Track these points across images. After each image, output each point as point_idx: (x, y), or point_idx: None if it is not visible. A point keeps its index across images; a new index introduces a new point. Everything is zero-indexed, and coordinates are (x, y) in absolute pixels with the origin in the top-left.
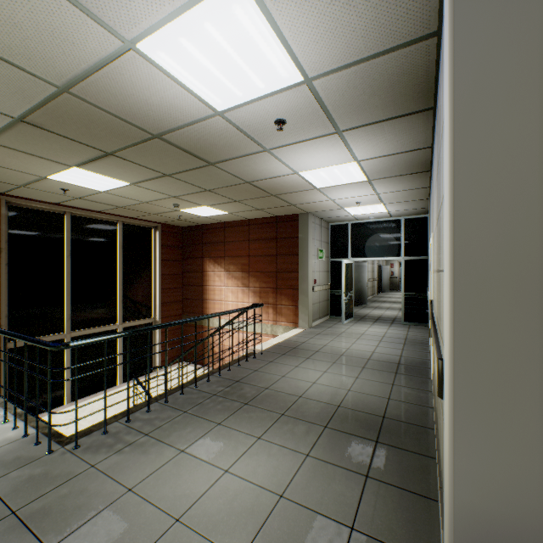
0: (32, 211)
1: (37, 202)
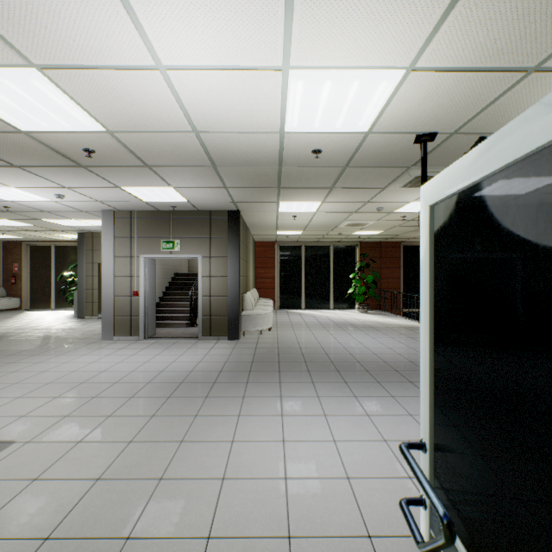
0: (411, 247)
1: (413, 242)
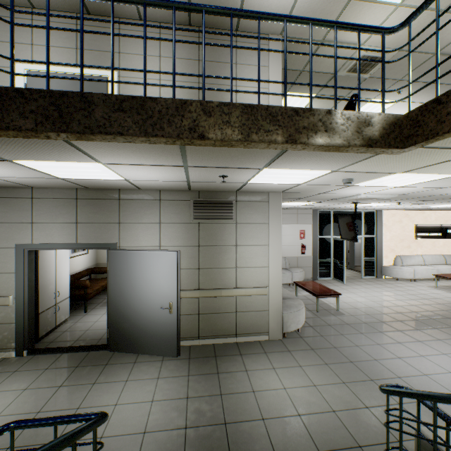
0: None
1: None
